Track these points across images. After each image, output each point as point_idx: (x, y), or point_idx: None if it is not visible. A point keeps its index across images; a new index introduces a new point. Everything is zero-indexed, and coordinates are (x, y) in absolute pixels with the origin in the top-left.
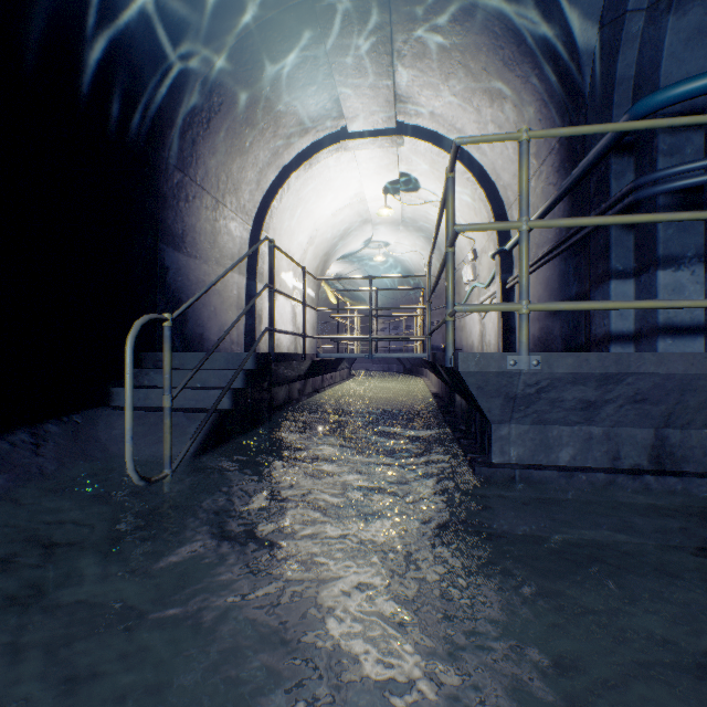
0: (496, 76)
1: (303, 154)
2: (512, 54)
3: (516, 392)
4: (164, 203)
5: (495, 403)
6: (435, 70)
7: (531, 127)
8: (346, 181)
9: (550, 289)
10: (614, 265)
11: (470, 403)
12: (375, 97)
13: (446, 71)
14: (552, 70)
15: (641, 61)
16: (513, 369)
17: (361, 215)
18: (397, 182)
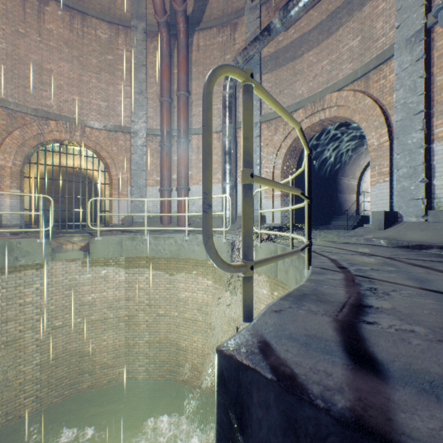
0: None
1: None
2: None
3: None
4: (337, 185)
5: None
6: None
7: None
8: None
9: None
10: None
11: None
12: None
13: None
14: None
15: None
16: None
17: None
18: None
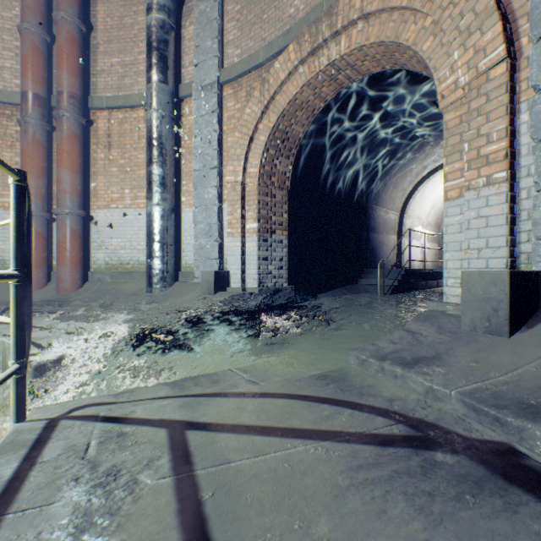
0: None
1: (424, 176)
2: None
3: None
4: (369, 218)
5: None
6: None
7: None
8: None
9: None
10: None
11: None
12: None
13: None
14: None
15: None
16: None
17: None
18: None
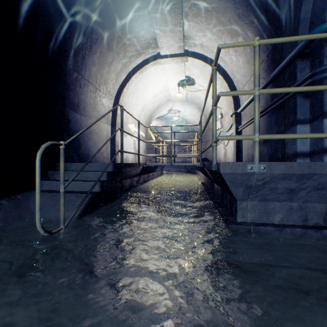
0: (234, 24)
1: (138, 66)
2: (243, 12)
3: (251, 184)
4: (68, 88)
5: (239, 190)
6: (204, 22)
7: (252, 49)
8: (159, 80)
9: (261, 131)
10: (299, 117)
11: (223, 189)
12: (173, 37)
13: (209, 22)
14: (264, 18)
15: (314, 9)
16: (250, 171)
17: (167, 97)
18: (184, 81)
